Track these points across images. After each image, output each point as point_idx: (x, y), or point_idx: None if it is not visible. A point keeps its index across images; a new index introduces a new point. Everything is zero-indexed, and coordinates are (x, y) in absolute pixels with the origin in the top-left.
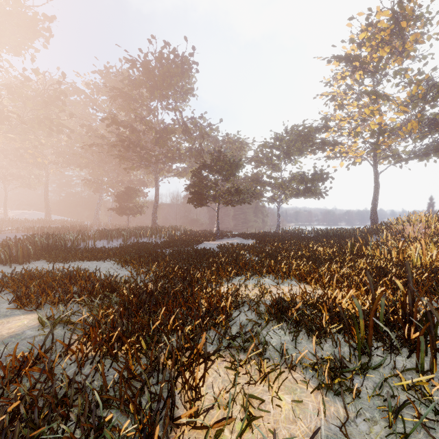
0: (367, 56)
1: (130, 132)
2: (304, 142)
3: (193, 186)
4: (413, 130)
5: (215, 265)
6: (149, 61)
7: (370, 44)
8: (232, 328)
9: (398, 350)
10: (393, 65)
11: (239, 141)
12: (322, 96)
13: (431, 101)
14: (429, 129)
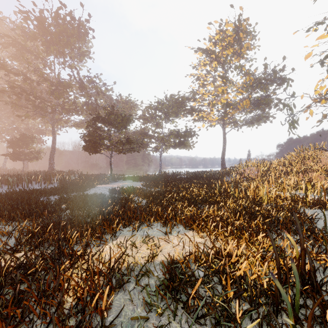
0: (220, 52)
1: (23, 81)
2: (179, 107)
3: (88, 135)
4: (246, 106)
5: (100, 217)
6: (44, 16)
7: (221, 44)
8: None
9: None
10: (234, 61)
11: (130, 102)
12: (190, 76)
13: (256, 88)
14: (254, 107)
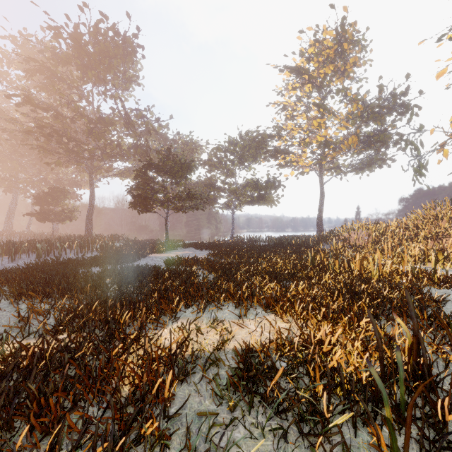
0: (315, 70)
1: (54, 118)
2: (258, 148)
3: (136, 188)
4: (352, 145)
5: (156, 295)
6: (80, 32)
7: (317, 60)
8: (174, 435)
9: (436, 447)
10: (336, 83)
11: (192, 142)
12: (274, 104)
13: (366, 120)
14: (364, 146)
